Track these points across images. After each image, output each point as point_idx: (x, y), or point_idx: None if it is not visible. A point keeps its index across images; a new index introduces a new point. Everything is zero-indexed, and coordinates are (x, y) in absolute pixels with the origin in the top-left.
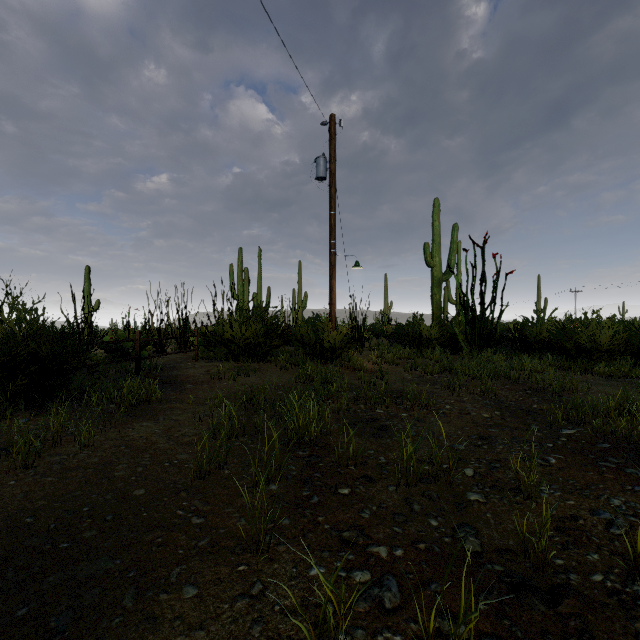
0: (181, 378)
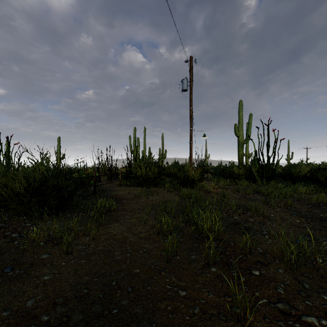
0: (117, 196)
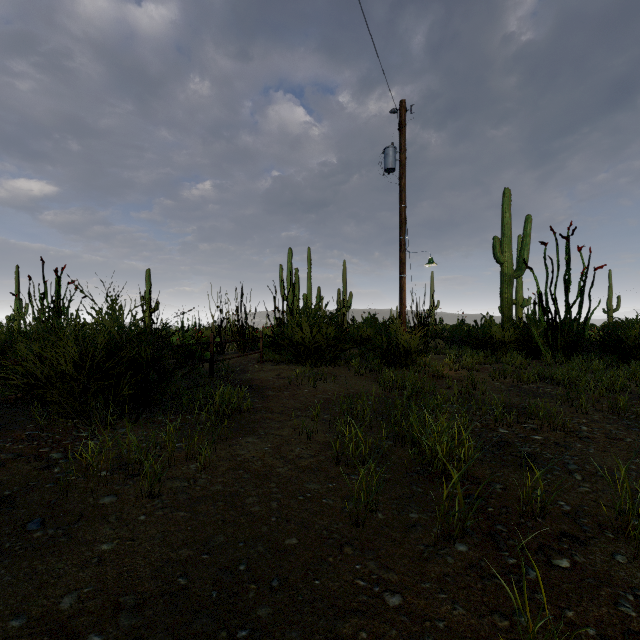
0: (256, 383)
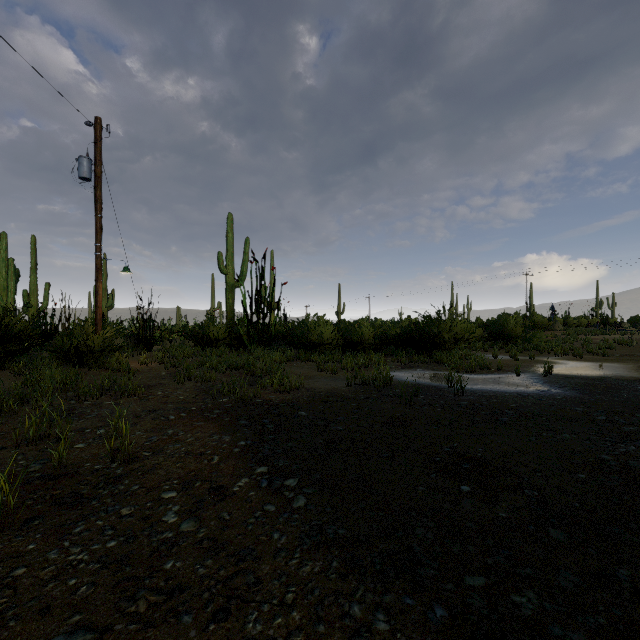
0: None
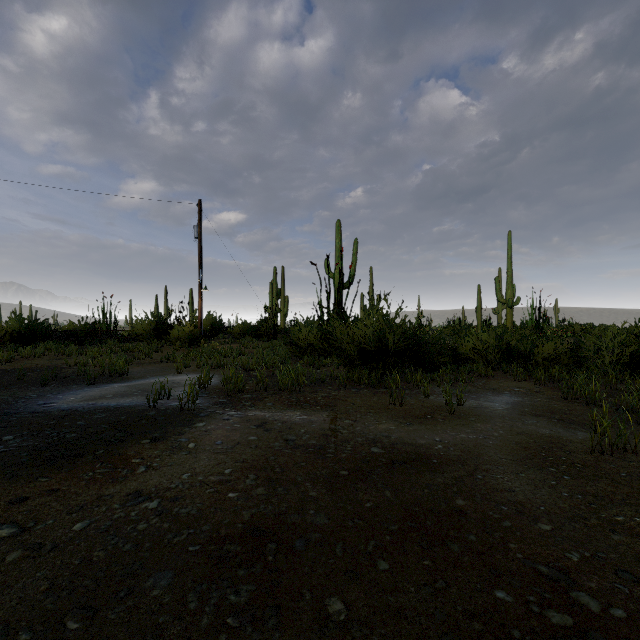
0: None
